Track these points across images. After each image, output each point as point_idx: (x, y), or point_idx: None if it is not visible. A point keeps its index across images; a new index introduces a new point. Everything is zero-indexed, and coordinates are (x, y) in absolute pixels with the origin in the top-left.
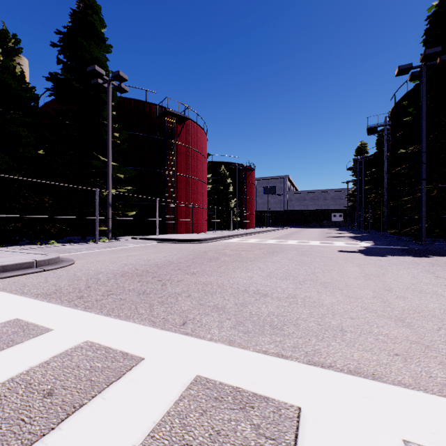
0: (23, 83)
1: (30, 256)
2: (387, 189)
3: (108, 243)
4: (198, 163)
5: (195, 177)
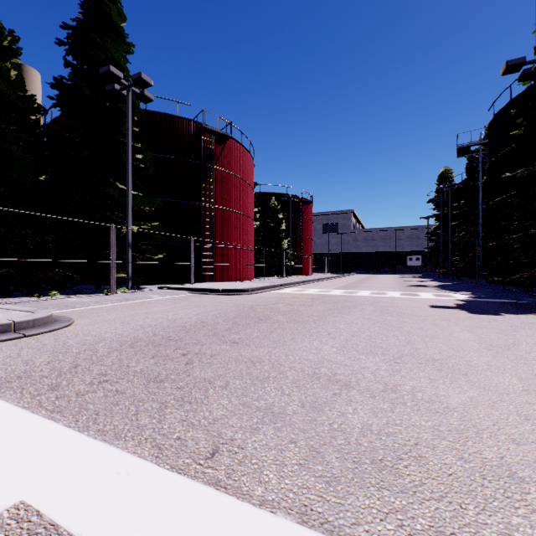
0: (19, 91)
1: (11, 314)
2: (481, 225)
3: (126, 294)
4: (243, 193)
5: (239, 211)
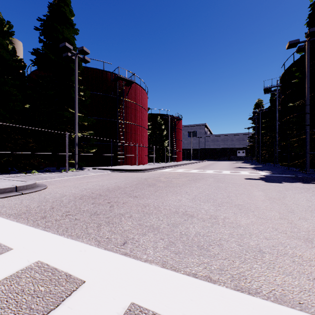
0: (14, 56)
1: (13, 182)
2: (278, 133)
3: (75, 172)
4: (141, 114)
5: (139, 124)
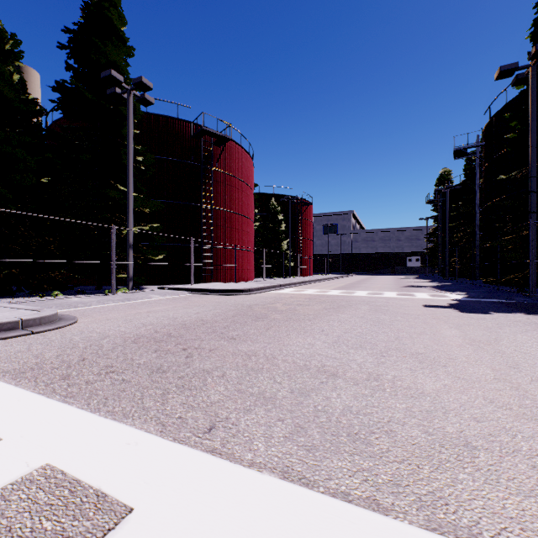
0: (22, 94)
1: (18, 312)
2: (479, 226)
3: (127, 295)
4: (243, 195)
5: (238, 212)
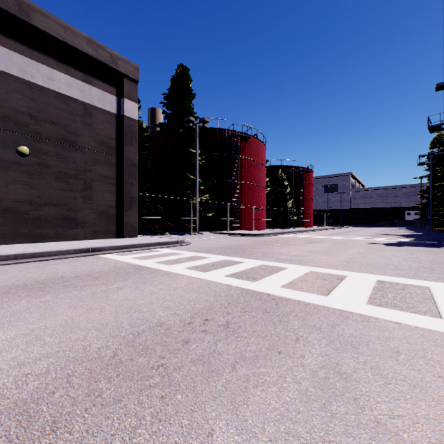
0: (146, 132)
1: (170, 239)
2: None
3: (197, 235)
4: (258, 171)
5: (255, 183)
